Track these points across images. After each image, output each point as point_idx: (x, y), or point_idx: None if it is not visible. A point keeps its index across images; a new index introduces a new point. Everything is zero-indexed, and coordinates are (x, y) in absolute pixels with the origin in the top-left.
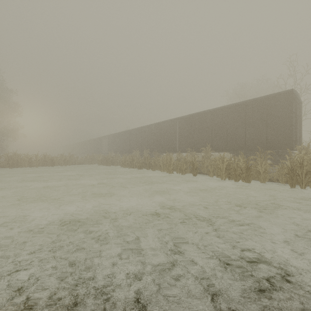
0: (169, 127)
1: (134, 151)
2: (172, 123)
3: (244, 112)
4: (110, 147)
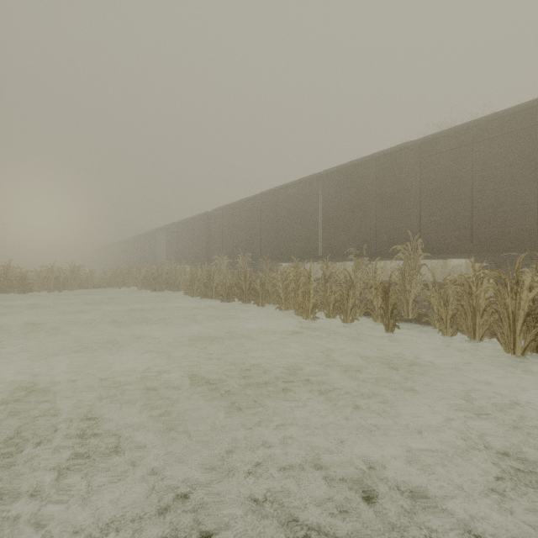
0: (299, 197)
1: (217, 259)
2: (306, 189)
3: (535, 135)
4: (170, 251)
